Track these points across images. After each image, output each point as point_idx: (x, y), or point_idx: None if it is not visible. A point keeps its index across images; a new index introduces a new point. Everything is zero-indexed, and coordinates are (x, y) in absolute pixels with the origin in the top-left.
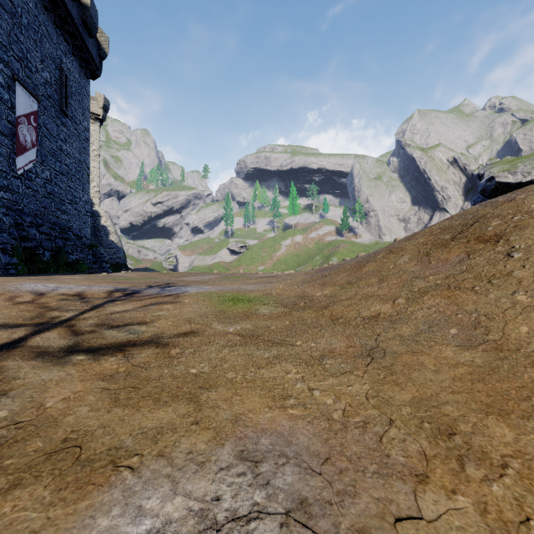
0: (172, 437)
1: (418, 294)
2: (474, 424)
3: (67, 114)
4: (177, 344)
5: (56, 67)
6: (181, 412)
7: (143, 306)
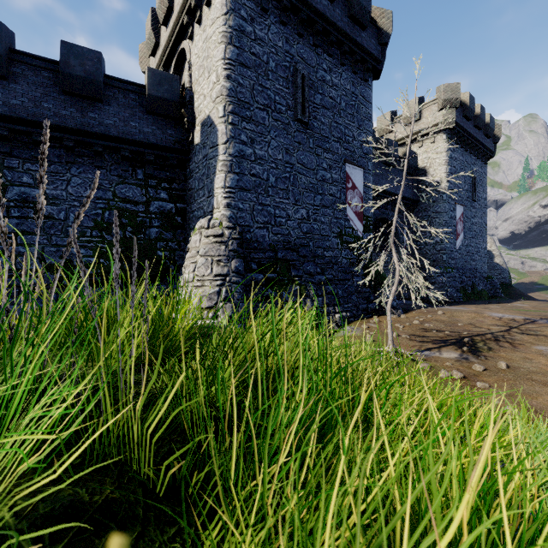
0: (546, 345)
1: None
2: None
3: (475, 200)
4: None
5: (469, 177)
6: None
7: (539, 327)
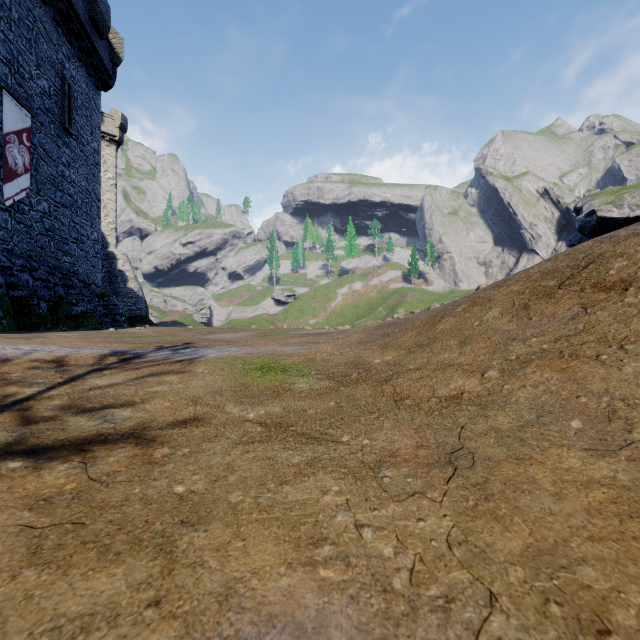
0: (104, 639)
1: (517, 363)
2: (639, 609)
3: (70, 133)
4: (167, 439)
5: (56, 73)
6: (137, 577)
7: (137, 378)
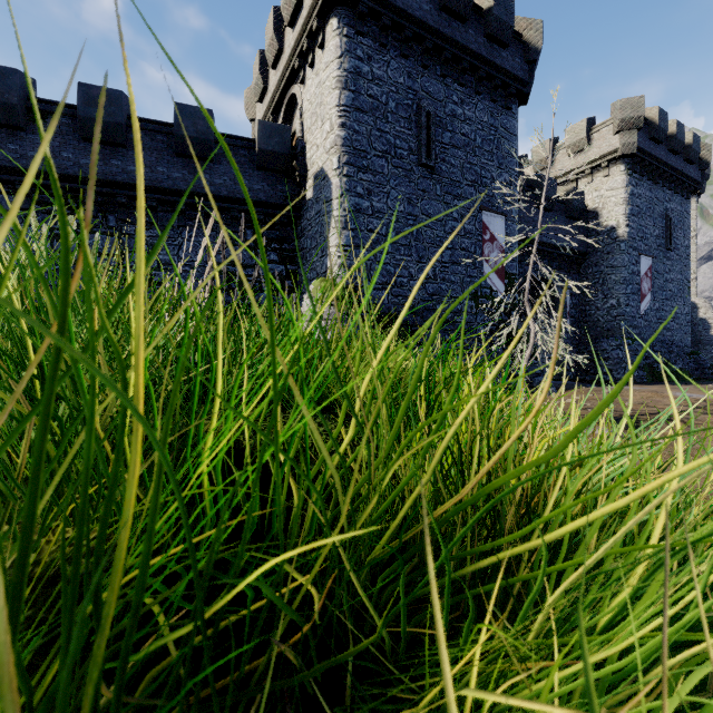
0: None
1: None
2: None
3: (670, 249)
4: None
5: (662, 218)
6: None
7: None
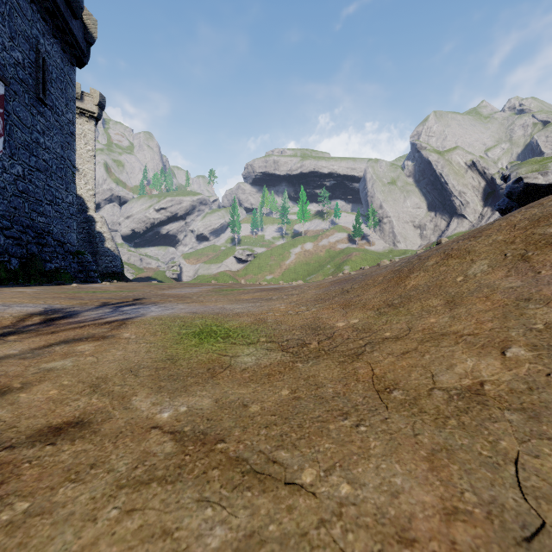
0: None
1: (551, 336)
2: None
3: (45, 103)
4: (5, 475)
5: (31, 47)
6: None
7: (43, 346)
